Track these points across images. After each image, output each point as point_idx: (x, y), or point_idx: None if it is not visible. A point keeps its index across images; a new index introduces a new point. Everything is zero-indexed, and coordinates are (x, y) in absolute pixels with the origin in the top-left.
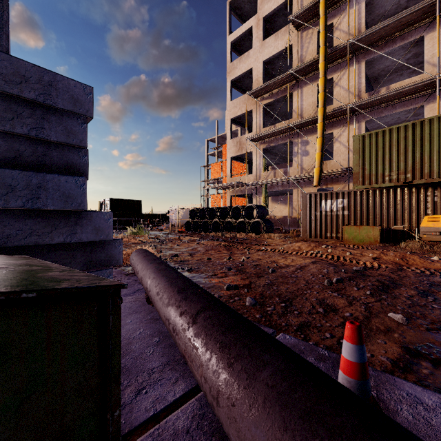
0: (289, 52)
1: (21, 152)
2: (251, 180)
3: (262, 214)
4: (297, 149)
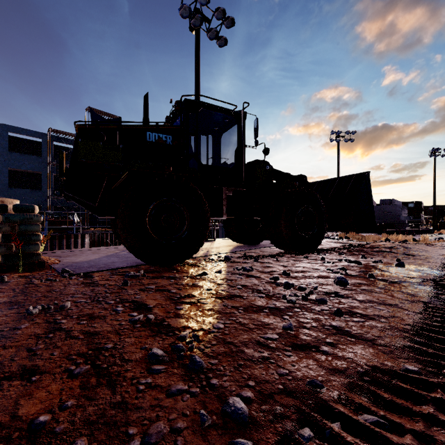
0: None
1: (394, 214)
2: None
3: None
4: None
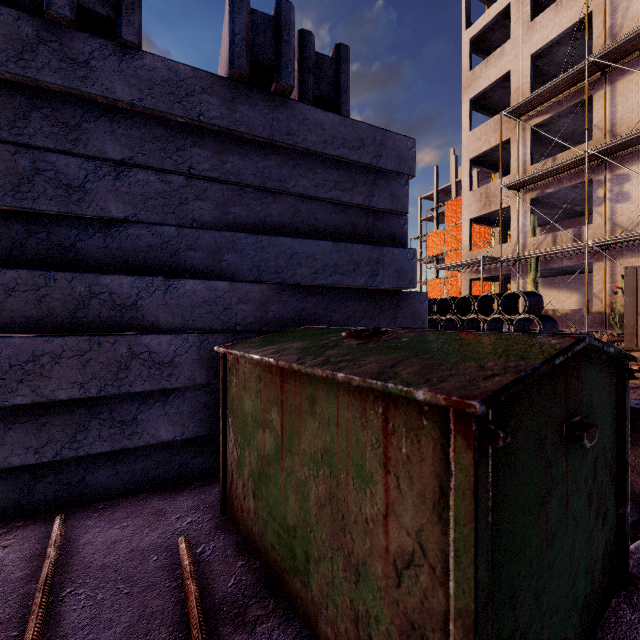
0: (587, 27)
1: (356, 225)
2: (507, 252)
3: (536, 306)
4: (603, 192)
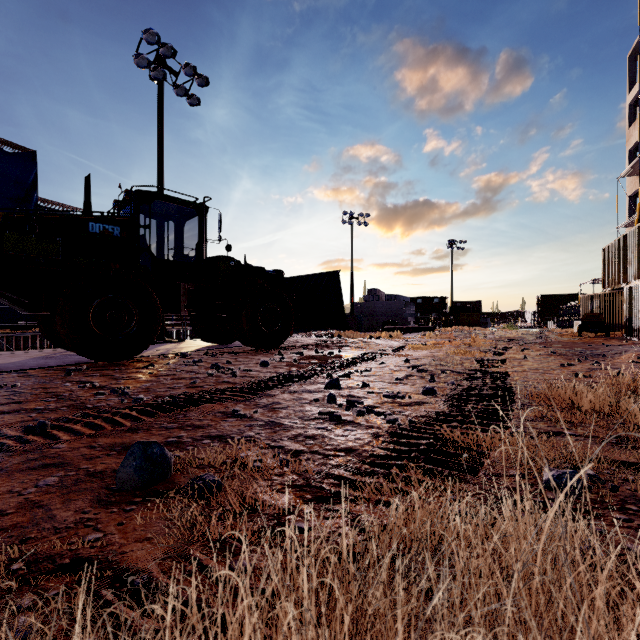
0: (638, 135)
1: (398, 310)
2: None
3: None
4: None
